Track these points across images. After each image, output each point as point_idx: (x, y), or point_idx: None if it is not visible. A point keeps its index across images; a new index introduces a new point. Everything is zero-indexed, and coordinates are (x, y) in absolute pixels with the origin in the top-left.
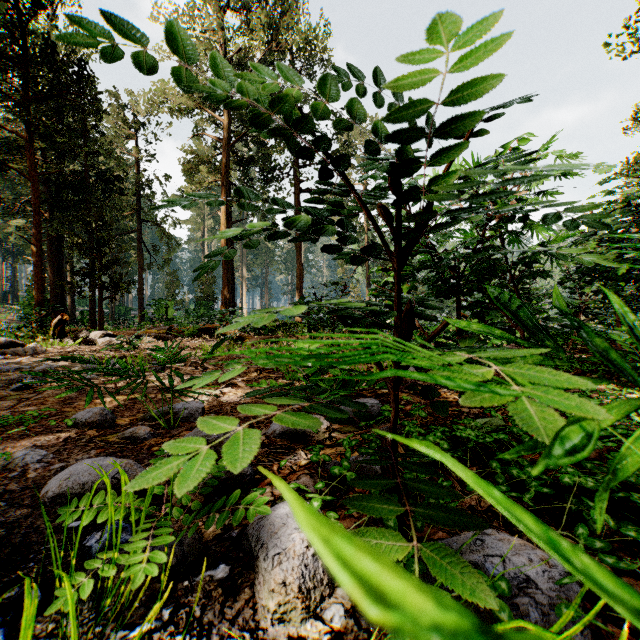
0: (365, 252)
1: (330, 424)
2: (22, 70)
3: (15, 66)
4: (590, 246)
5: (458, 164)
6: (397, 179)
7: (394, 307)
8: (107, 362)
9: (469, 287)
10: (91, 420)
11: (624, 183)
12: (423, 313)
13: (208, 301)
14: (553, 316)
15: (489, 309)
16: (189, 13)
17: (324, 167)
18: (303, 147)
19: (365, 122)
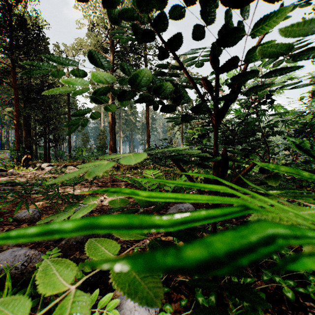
0: (193, 111)
1: None
2: (9, 32)
3: (5, 30)
4: (308, 117)
5: (232, 74)
6: (216, 58)
7: (213, 152)
8: (35, 183)
9: (241, 140)
10: (25, 218)
11: (312, 88)
12: (231, 156)
13: (103, 148)
14: (281, 156)
15: (250, 152)
16: (93, 4)
17: (162, 48)
18: (146, 30)
19: (196, 3)
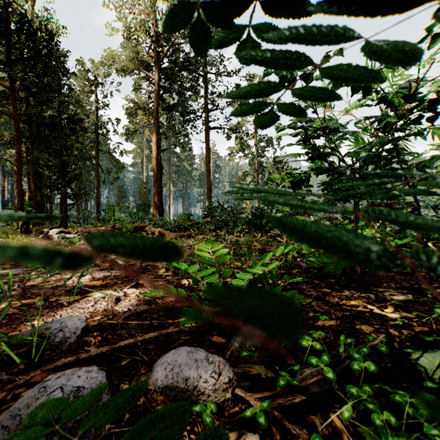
0: None
1: (233, 371)
2: (7, 39)
3: (2, 36)
4: None
5: None
6: None
7: None
8: None
9: None
10: None
11: None
12: None
13: (145, 207)
14: None
15: None
16: None
17: None
18: None
19: None
